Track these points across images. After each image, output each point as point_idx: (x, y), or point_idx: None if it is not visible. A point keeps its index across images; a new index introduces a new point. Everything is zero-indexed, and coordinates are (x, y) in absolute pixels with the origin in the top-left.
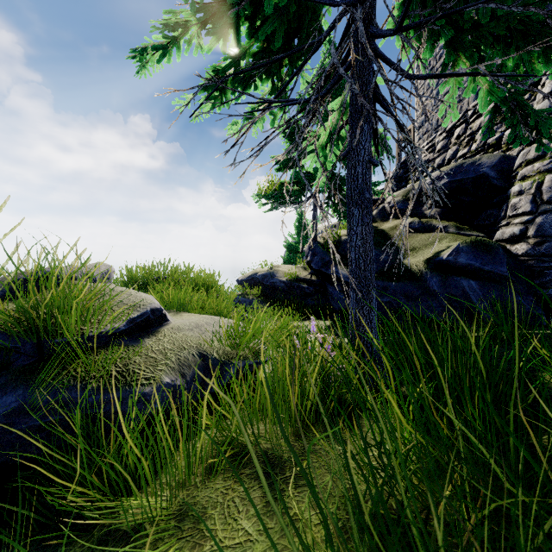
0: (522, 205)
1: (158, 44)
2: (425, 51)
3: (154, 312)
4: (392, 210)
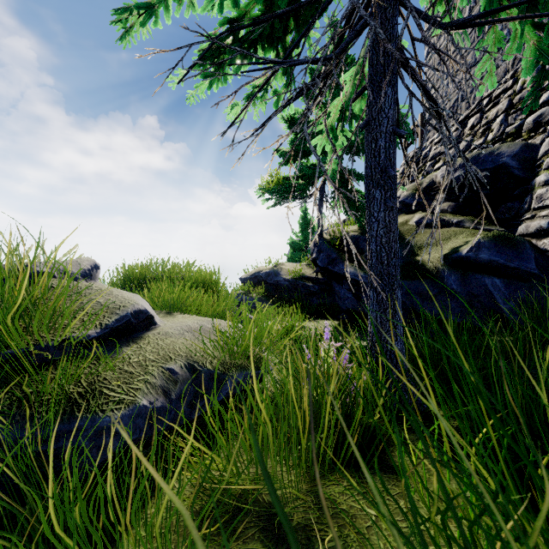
0: None
1: (143, 2)
2: (461, 0)
3: (137, 315)
4: (401, 205)
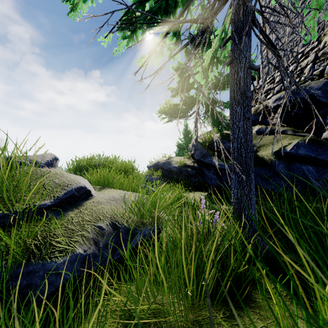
0: None
1: None
2: None
3: (79, 190)
4: None
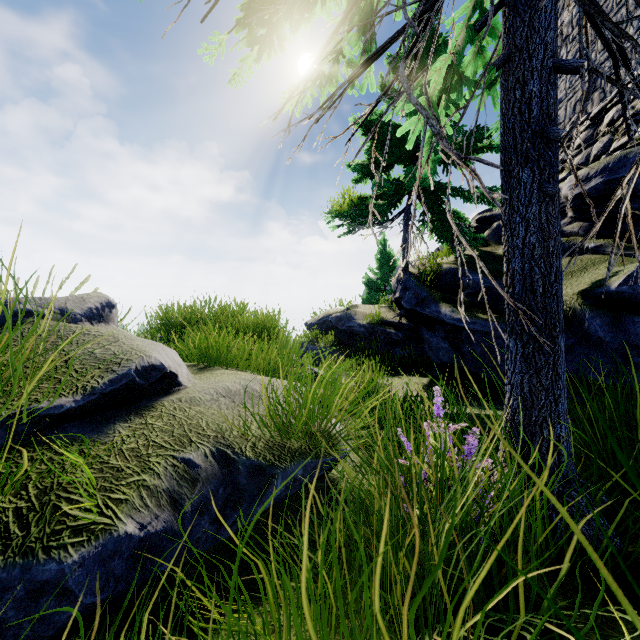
0: None
1: None
2: None
3: (148, 373)
4: None
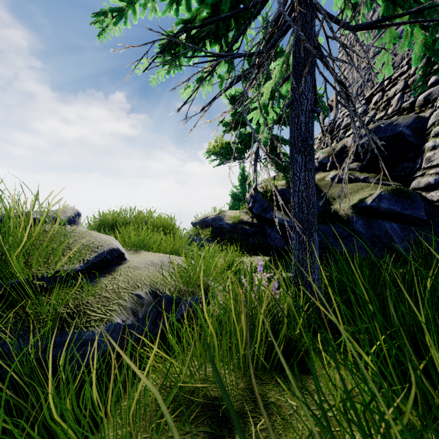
0: (436, 158)
1: (116, 7)
2: (364, 7)
3: (112, 252)
4: (319, 165)
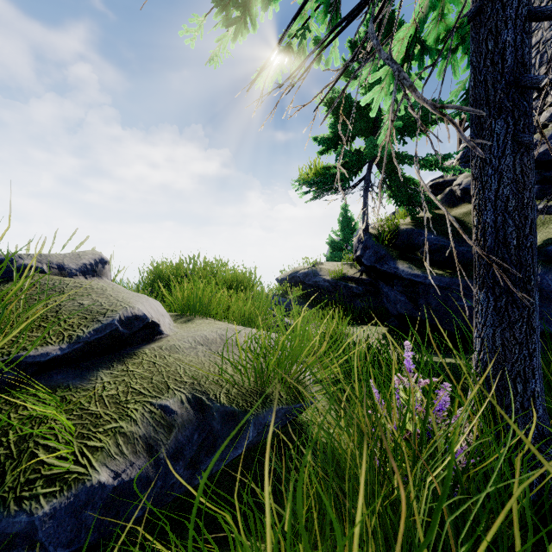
0: None
1: None
2: None
3: (131, 322)
4: (463, 193)
